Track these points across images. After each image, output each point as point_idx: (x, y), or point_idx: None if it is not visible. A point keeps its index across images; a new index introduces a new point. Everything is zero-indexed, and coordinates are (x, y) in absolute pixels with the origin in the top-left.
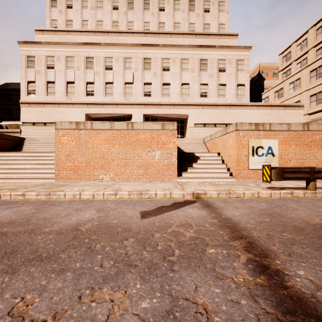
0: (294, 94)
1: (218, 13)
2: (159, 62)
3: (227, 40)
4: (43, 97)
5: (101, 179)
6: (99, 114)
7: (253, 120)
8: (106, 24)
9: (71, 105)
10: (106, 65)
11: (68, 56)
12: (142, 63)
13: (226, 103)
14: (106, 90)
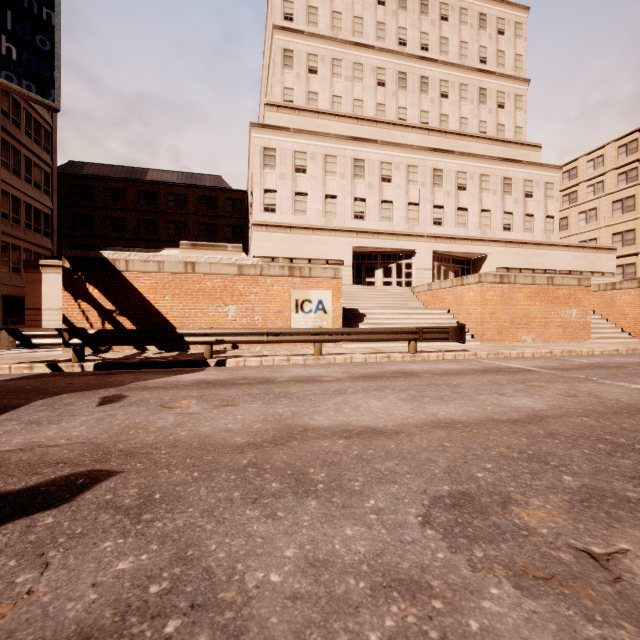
0: (587, 229)
1: (514, 111)
2: (453, 176)
3: (529, 152)
4: (289, 218)
5: (524, 340)
6: (366, 248)
7: (564, 265)
8: (368, 106)
9: (333, 233)
10: (383, 174)
11: (327, 154)
12: (431, 175)
13: (534, 241)
14: (382, 213)
